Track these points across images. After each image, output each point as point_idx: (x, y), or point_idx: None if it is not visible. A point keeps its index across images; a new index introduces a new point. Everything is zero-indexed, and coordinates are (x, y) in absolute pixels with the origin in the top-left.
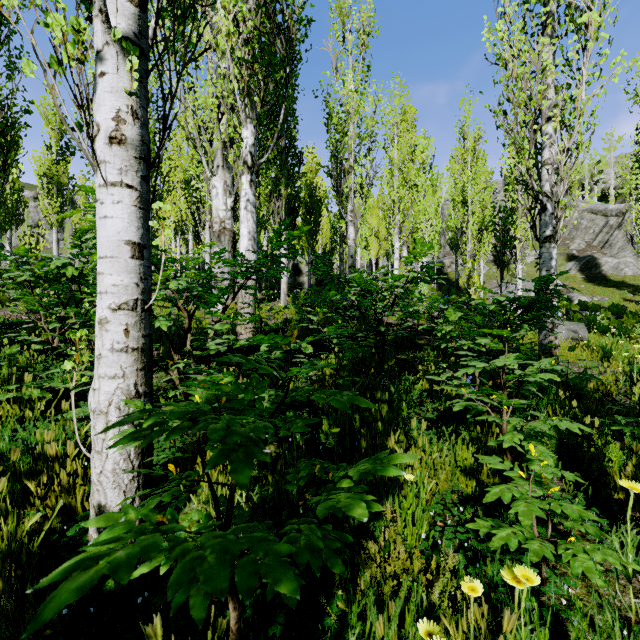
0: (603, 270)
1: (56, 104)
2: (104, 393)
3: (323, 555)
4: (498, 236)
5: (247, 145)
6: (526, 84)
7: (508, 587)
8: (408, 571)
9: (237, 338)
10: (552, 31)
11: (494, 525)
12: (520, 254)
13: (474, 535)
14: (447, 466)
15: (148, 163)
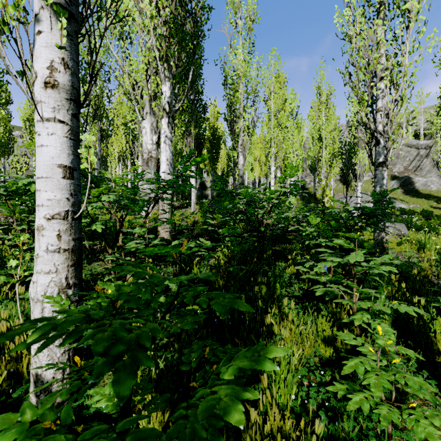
0: (416, 186)
1: (2, 56)
2: (40, 285)
3: (208, 436)
4: (344, 162)
5: (165, 97)
6: (365, 53)
7: (361, 440)
8: (281, 429)
9: (158, 235)
10: (384, 16)
11: (349, 388)
12: (359, 175)
13: (333, 394)
14: (311, 336)
15: (78, 104)
